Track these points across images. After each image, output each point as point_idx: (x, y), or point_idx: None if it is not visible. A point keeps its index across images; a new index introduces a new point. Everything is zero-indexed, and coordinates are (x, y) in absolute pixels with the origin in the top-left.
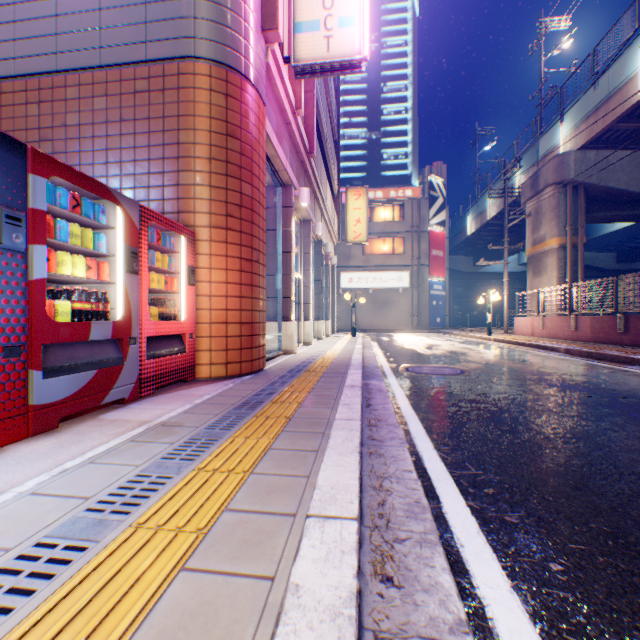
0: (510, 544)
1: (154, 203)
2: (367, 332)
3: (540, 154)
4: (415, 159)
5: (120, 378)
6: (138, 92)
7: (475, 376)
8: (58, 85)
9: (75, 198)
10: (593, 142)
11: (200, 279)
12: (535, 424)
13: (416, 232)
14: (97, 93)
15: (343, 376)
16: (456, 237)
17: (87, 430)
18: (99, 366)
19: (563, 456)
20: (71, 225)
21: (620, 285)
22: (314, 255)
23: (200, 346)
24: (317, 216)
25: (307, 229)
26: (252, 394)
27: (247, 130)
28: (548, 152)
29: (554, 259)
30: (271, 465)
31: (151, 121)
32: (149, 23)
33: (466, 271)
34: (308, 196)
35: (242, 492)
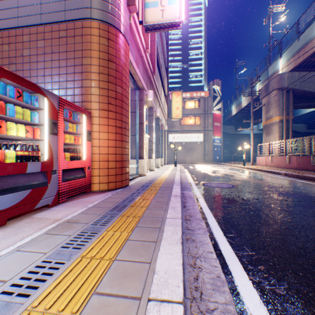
0: (283, 314)
1: (69, 97)
2: (182, 164)
3: (269, 74)
4: (205, 77)
5: (46, 193)
6: (61, 37)
7: (240, 188)
8: (19, 34)
9: (18, 92)
10: (297, 67)
11: (94, 137)
12: (279, 219)
13: (206, 114)
14: (39, 38)
15: (170, 189)
16: (226, 116)
17: (23, 225)
18: (33, 187)
19: (300, 241)
20: (16, 107)
21: (313, 140)
22: (155, 125)
23: (94, 173)
24: (157, 105)
25: (152, 112)
26: (121, 201)
27: (119, 58)
28: (273, 73)
29: (277, 127)
30: (127, 253)
31: (68, 53)
32: (66, 0)
33: (231, 133)
34: (152, 94)
35: (107, 276)
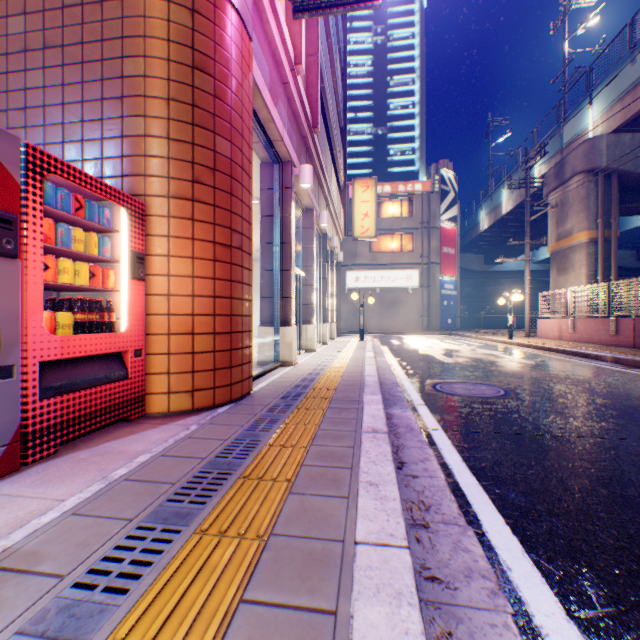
0: None
1: (89, 163)
2: (374, 334)
3: (565, 141)
4: (422, 155)
5: None
6: (67, 6)
7: (528, 400)
8: None
9: None
10: (628, 124)
11: (153, 271)
12: None
13: (426, 228)
14: (12, 11)
15: (357, 408)
16: (467, 234)
17: None
18: None
19: None
20: None
21: None
22: (318, 250)
23: (153, 367)
24: (321, 206)
25: (310, 219)
26: (216, 452)
27: (224, 65)
28: (574, 138)
29: (583, 255)
30: None
31: (85, 47)
32: None
33: (477, 270)
34: (310, 175)
35: None
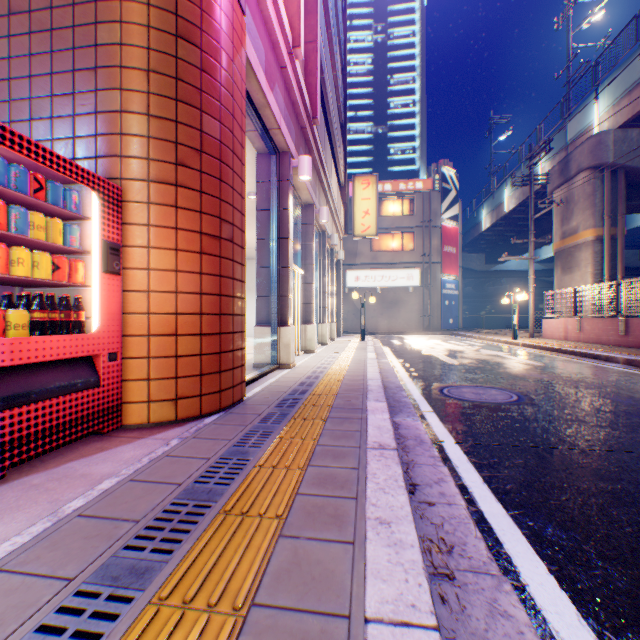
0: None
1: (59, 143)
2: (375, 334)
3: (569, 137)
4: (423, 154)
5: None
6: None
7: (545, 406)
8: None
9: None
10: (636, 119)
11: (131, 264)
12: None
13: (427, 227)
14: None
15: (361, 417)
16: (468, 233)
17: None
18: None
19: None
20: None
21: None
22: (318, 248)
23: (131, 373)
24: (321, 202)
25: (309, 215)
26: (196, 476)
27: (212, 35)
28: (580, 134)
29: (589, 253)
30: None
31: (54, 12)
32: None
33: (478, 269)
34: (309, 166)
35: None
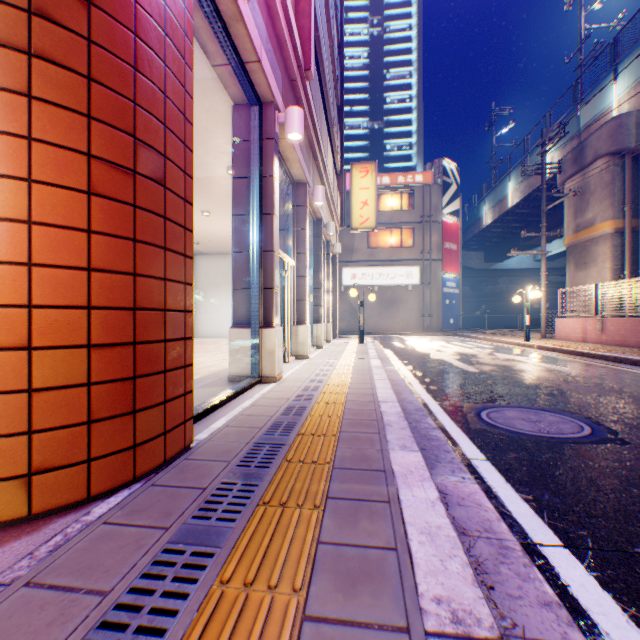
0: None
1: None
2: (373, 335)
3: (583, 123)
4: (420, 150)
5: None
6: None
7: None
8: None
9: None
10: None
11: None
12: None
13: (427, 222)
14: None
15: (388, 498)
16: (468, 230)
17: None
18: None
19: None
20: None
21: None
22: (312, 238)
23: None
24: (316, 183)
25: (301, 195)
26: None
27: None
28: (595, 119)
29: (608, 247)
30: None
31: None
32: None
33: (477, 268)
34: (300, 121)
35: None
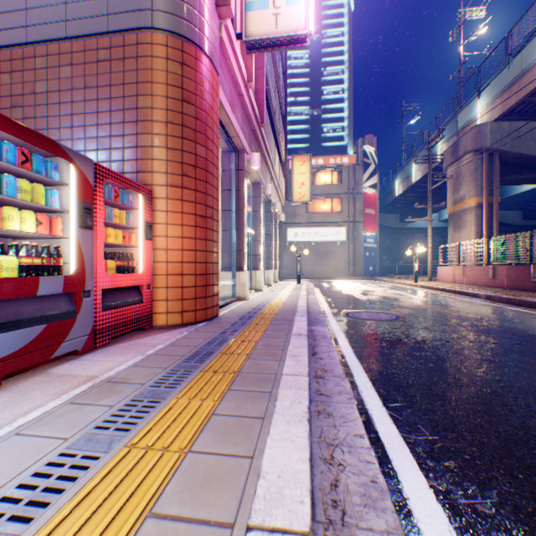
0: None
1: (115, 164)
2: (310, 279)
3: (459, 126)
4: (350, 132)
5: (72, 331)
6: (100, 61)
7: (410, 322)
8: (28, 56)
9: (24, 154)
10: (507, 114)
11: (157, 234)
12: (478, 375)
13: (352, 193)
14: (63, 63)
15: (290, 323)
16: (386, 198)
17: (30, 388)
18: (49, 320)
19: (517, 416)
20: (20, 180)
21: (534, 239)
22: (264, 213)
23: (157, 296)
24: (267, 179)
25: (258, 190)
26: (203, 343)
27: (201, 97)
28: (467, 124)
29: (472, 216)
30: (212, 439)
31: (112, 88)
32: None
33: (394, 227)
34: (259, 160)
35: (173, 483)
